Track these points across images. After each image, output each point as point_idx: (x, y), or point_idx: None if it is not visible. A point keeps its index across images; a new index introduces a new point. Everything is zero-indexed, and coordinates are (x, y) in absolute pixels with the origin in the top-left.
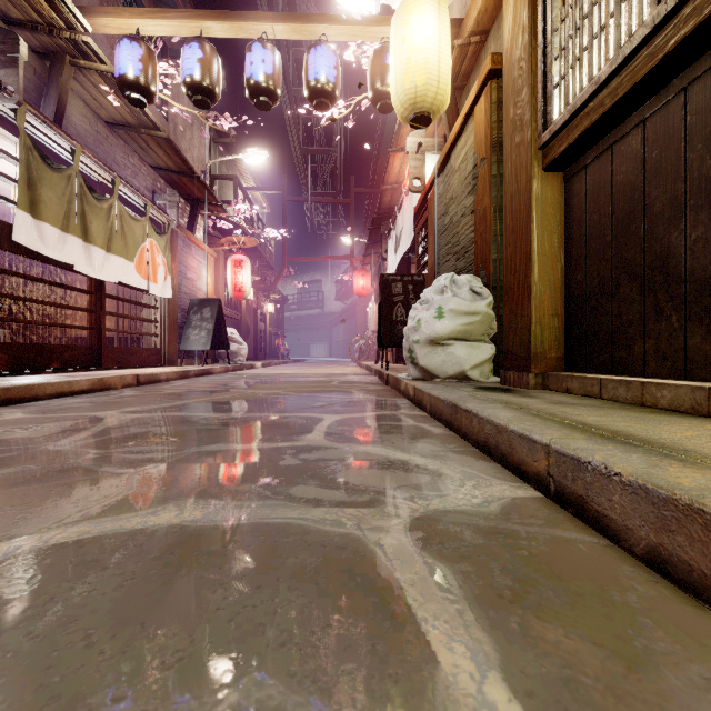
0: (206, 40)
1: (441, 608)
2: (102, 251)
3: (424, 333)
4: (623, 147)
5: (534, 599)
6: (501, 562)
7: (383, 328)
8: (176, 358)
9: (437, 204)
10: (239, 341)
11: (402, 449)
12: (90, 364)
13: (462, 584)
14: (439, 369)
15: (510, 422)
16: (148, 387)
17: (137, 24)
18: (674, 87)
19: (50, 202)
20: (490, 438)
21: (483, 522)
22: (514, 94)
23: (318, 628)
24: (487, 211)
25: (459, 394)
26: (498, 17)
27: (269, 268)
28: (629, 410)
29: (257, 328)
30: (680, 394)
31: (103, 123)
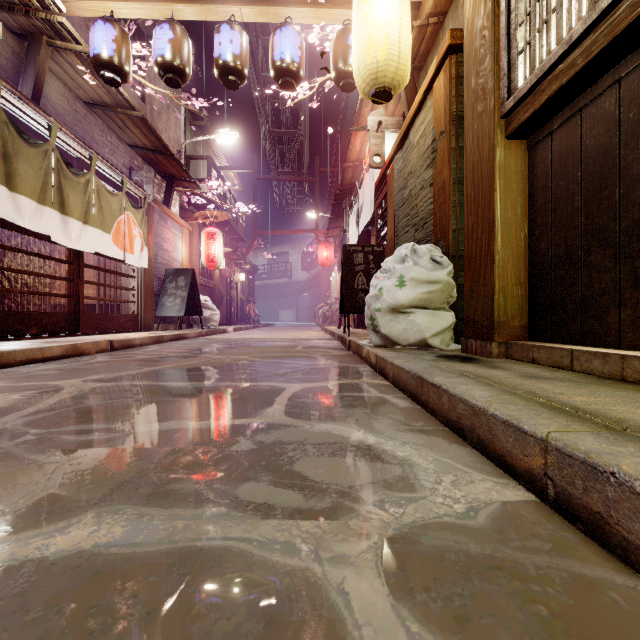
0: (176, 22)
1: None
2: (79, 223)
3: (386, 302)
4: (595, 109)
5: None
6: (515, 632)
7: (345, 296)
8: (152, 323)
9: (396, 179)
10: (212, 308)
11: (367, 428)
12: (68, 330)
13: None
14: (400, 336)
15: (490, 405)
16: (121, 352)
17: (111, 7)
18: None
19: (26, 176)
20: (464, 418)
21: (475, 547)
22: (476, 64)
23: None
24: (446, 183)
25: (423, 365)
26: None
27: (241, 240)
28: (612, 386)
29: (229, 295)
30: None
31: (82, 103)
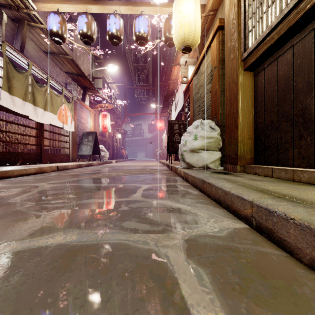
0: (89, 14)
1: (201, 297)
2: (42, 110)
3: (188, 147)
4: (283, 58)
5: (252, 291)
6: (232, 267)
7: (169, 145)
8: (76, 158)
9: (194, 89)
10: (105, 151)
11: (178, 202)
12: (36, 161)
13: (212, 281)
14: (195, 163)
15: (231, 189)
16: (62, 171)
17: (57, 7)
18: (308, 28)
19: (17, 87)
20: (221, 197)
21: (220, 242)
22: (230, 36)
23: (131, 312)
24: (217, 91)
25: (205, 175)
26: (222, 2)
27: (119, 118)
28: (287, 183)
29: (113, 145)
30: (313, 176)
31: (43, 52)
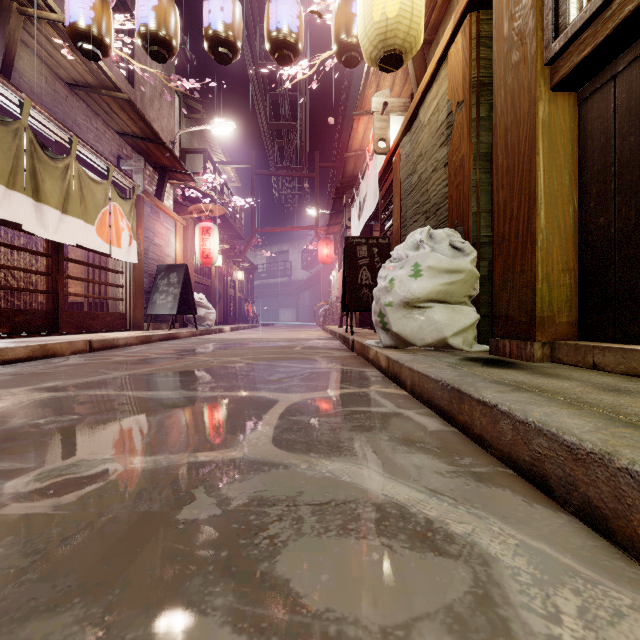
0: None
1: None
2: (57, 212)
3: (398, 294)
4: None
5: None
6: None
7: (348, 292)
8: (142, 322)
9: (403, 165)
10: (207, 306)
11: (391, 469)
12: (46, 329)
13: None
14: (415, 336)
15: (616, 450)
16: (100, 353)
17: None
18: None
19: None
20: (547, 462)
21: None
22: (510, 5)
23: None
24: (465, 160)
25: (455, 372)
26: None
27: (239, 238)
28: None
29: (227, 294)
30: None
31: (62, 83)
